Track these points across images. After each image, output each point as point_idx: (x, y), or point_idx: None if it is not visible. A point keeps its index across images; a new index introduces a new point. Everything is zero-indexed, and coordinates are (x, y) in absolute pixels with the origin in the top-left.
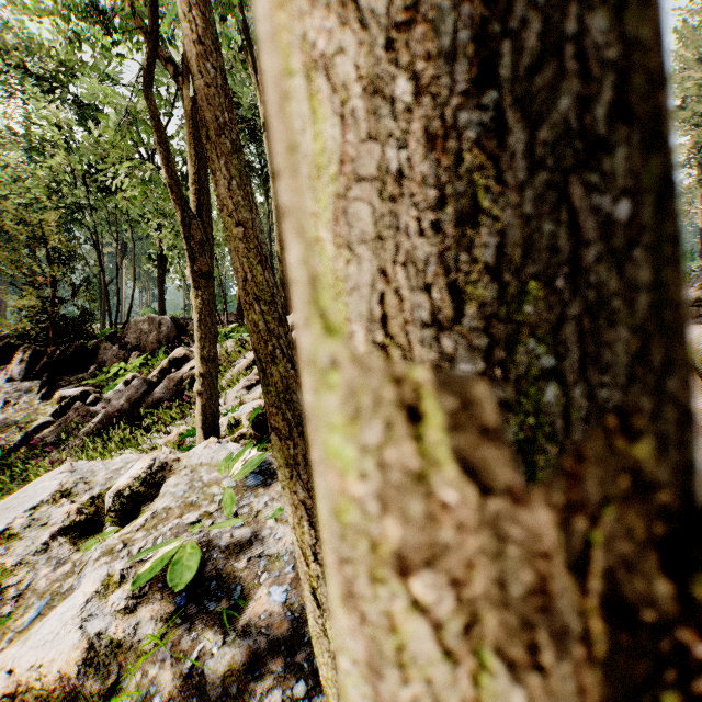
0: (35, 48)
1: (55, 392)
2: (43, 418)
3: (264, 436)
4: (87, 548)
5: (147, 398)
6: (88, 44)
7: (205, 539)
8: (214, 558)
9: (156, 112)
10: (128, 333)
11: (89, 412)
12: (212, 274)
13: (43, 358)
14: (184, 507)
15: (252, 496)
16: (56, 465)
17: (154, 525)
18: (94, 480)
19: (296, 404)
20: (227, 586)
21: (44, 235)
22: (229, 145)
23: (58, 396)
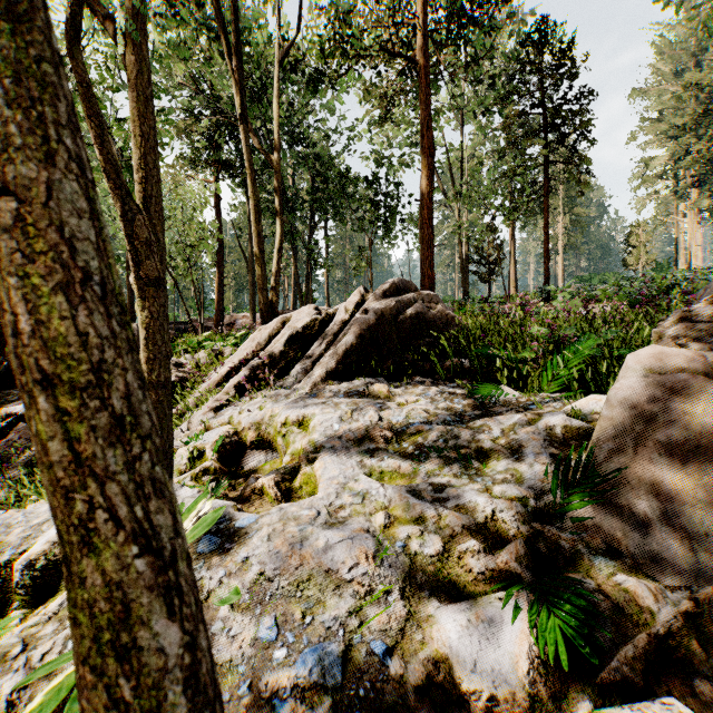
0: None
1: (1, 408)
2: None
3: (233, 468)
4: None
5: None
6: None
7: None
8: None
9: (85, 76)
10: None
11: None
12: (163, 281)
13: None
14: None
15: (205, 565)
16: None
17: None
18: (7, 541)
19: (163, 647)
20: None
21: None
22: (17, 7)
23: (4, 414)
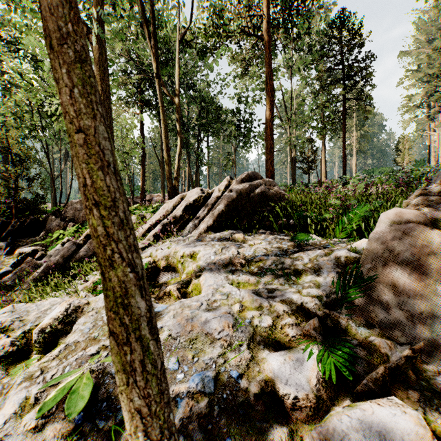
0: (5, 22)
1: (16, 249)
2: (5, 268)
3: (152, 282)
4: (15, 374)
5: (75, 255)
6: (20, 7)
7: (102, 366)
8: (107, 383)
9: None
10: (67, 210)
11: (37, 264)
12: None
13: (9, 227)
14: (88, 341)
15: None
16: (8, 303)
17: (65, 355)
18: (27, 319)
19: (136, 307)
20: (114, 406)
21: (9, 145)
22: (76, 55)
23: (18, 252)
